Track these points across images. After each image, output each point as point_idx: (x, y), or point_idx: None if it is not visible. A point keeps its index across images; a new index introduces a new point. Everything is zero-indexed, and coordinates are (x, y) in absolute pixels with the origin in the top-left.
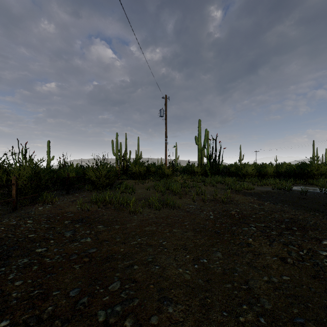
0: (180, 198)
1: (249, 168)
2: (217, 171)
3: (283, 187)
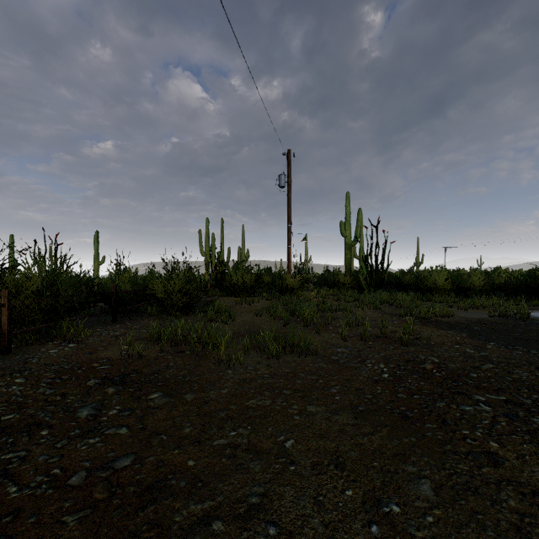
0: (316, 332)
1: (438, 277)
2: (380, 282)
3: (511, 313)
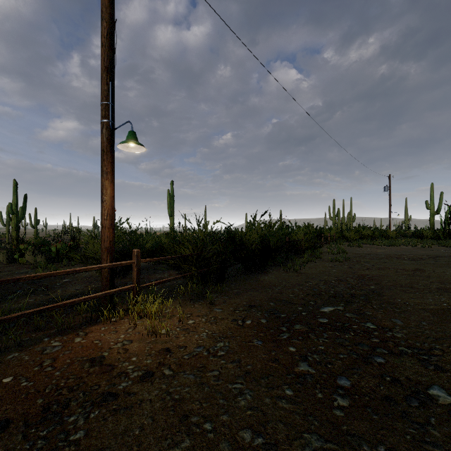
0: (399, 246)
1: None
2: None
3: None
